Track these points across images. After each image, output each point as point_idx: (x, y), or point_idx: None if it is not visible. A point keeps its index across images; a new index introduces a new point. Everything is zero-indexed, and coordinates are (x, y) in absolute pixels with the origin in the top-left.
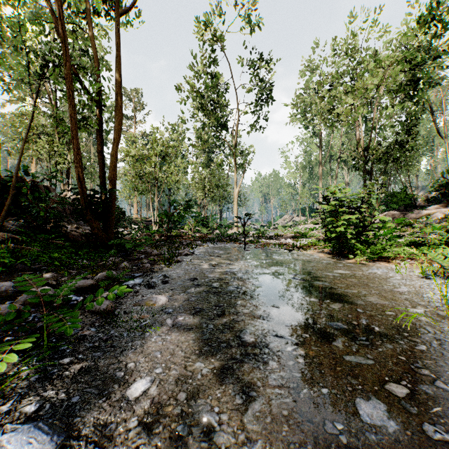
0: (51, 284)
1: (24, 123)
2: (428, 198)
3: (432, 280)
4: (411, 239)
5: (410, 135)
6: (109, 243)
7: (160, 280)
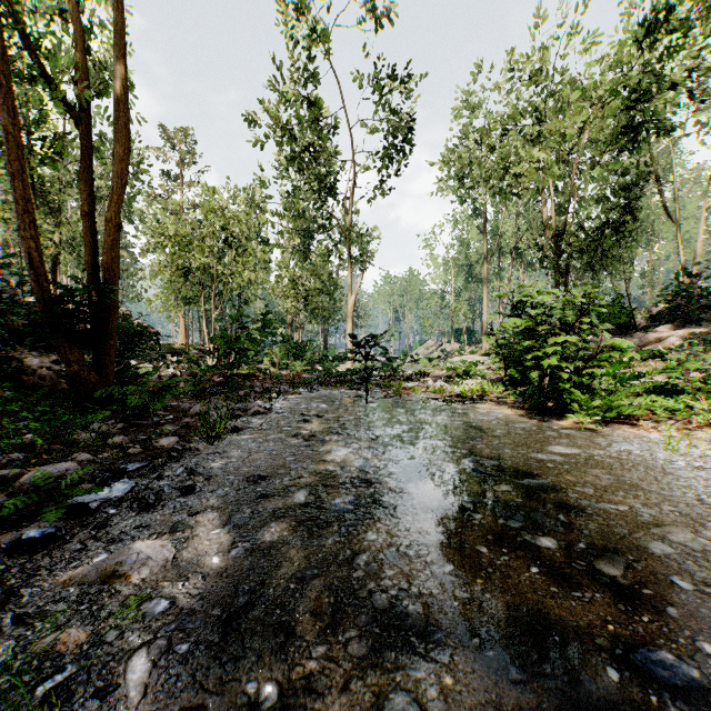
0: None
1: None
2: (652, 314)
3: None
4: (652, 381)
5: (629, 213)
6: (97, 394)
7: (177, 485)
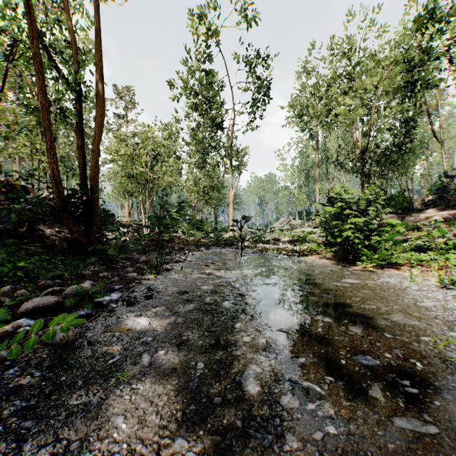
0: (4, 302)
1: (3, 118)
2: (425, 201)
3: (453, 290)
4: (415, 243)
5: (408, 137)
6: (89, 249)
7: (143, 295)
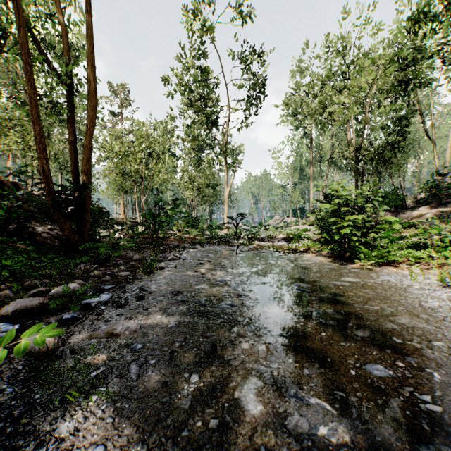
0: None
1: None
2: (417, 199)
3: None
4: (411, 241)
5: (401, 136)
6: (81, 247)
7: (134, 295)
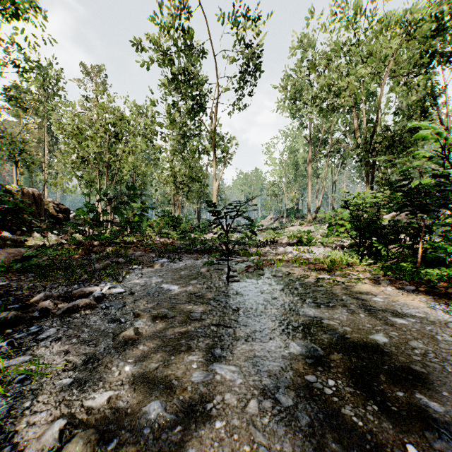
0: None
1: None
2: None
3: None
4: None
5: (426, 118)
6: None
7: None
